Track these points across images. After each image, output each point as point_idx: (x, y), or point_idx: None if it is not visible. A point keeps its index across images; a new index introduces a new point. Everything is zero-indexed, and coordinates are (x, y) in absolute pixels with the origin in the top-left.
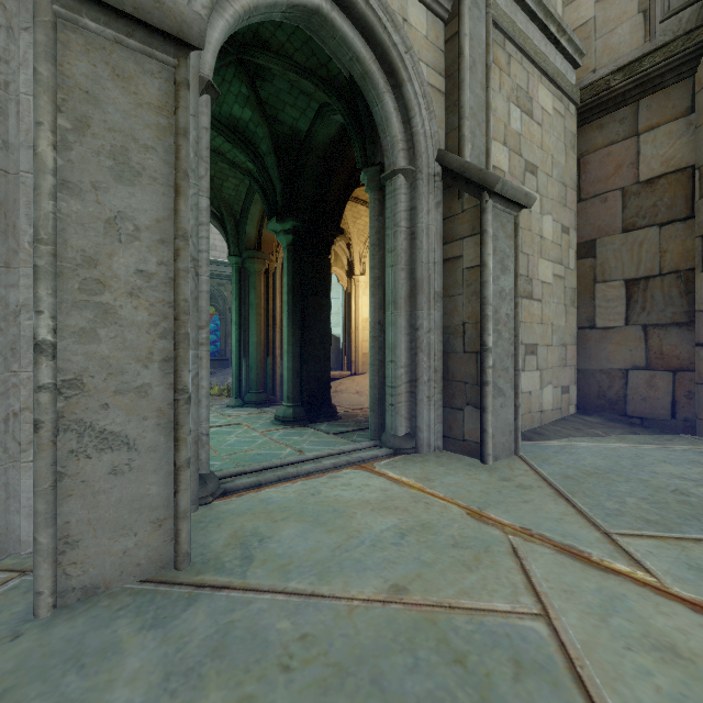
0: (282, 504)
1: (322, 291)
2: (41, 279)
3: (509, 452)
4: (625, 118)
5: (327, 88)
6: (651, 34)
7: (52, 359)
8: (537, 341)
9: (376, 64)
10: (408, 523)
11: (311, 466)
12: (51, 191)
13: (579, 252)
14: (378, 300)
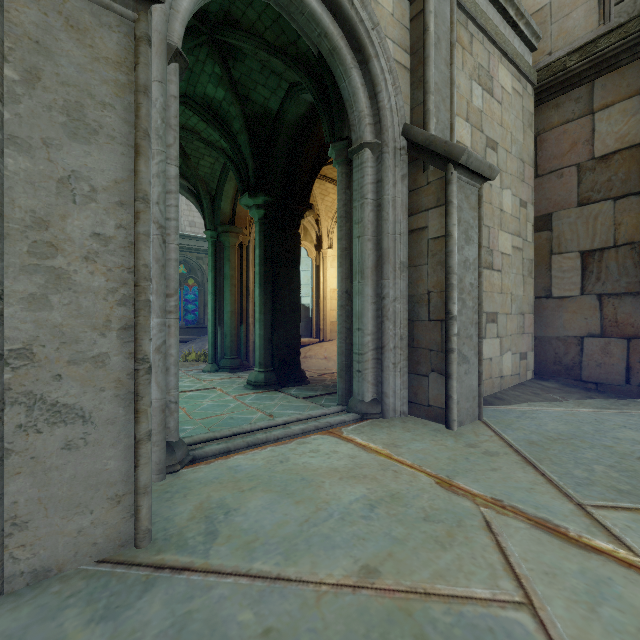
0: (250, 472)
1: (292, 263)
2: None
3: (472, 417)
4: (580, 97)
5: (297, 66)
6: (606, 17)
7: None
8: (497, 309)
9: (343, 40)
10: (377, 493)
11: (280, 432)
12: None
13: (536, 225)
14: (345, 270)
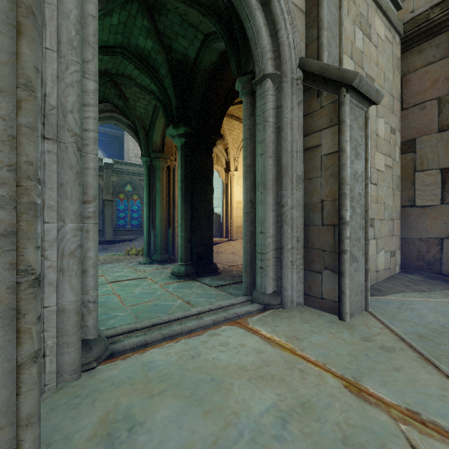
0: (162, 370)
1: (206, 180)
2: None
3: (360, 308)
4: (441, 43)
5: (209, 13)
6: None
7: None
8: (374, 216)
9: None
10: (287, 401)
11: (193, 323)
12: None
13: (401, 148)
14: (250, 183)
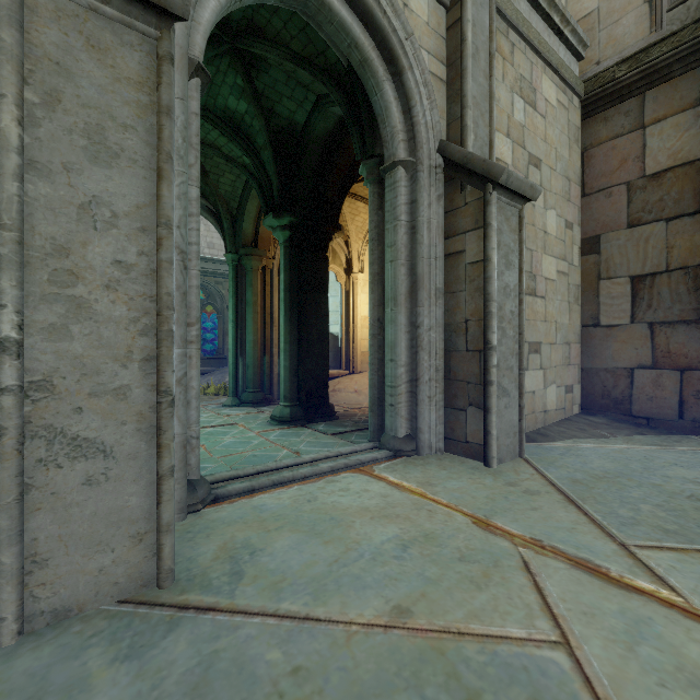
0: (276, 512)
1: (320, 288)
2: (3, 269)
3: (513, 454)
4: (630, 110)
5: (325, 77)
6: (658, 24)
7: (16, 358)
8: (541, 339)
9: (375, 51)
10: (410, 533)
11: (307, 469)
12: (15, 171)
13: (583, 248)
14: (377, 297)
